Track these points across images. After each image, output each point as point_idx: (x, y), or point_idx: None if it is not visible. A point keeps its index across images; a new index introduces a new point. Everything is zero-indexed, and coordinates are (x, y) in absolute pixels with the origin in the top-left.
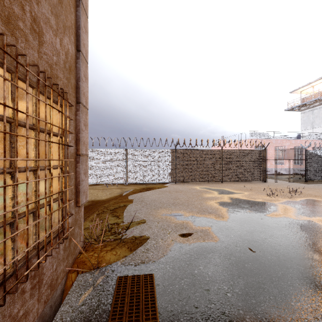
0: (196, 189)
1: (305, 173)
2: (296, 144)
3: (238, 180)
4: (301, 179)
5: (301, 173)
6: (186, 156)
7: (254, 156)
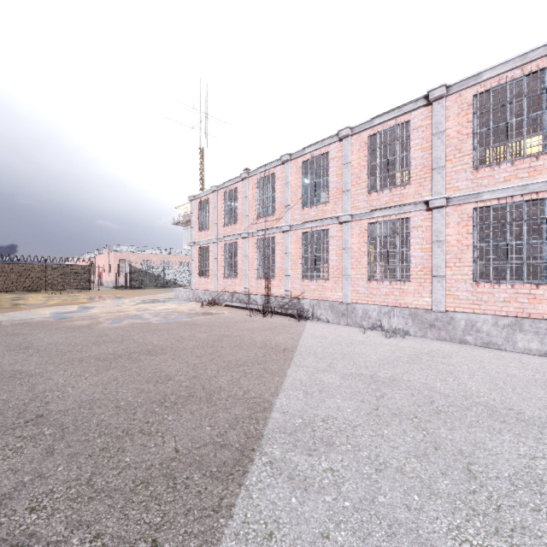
0: (1, 295)
1: (130, 283)
2: (164, 258)
3: (64, 289)
4: (126, 287)
5: (126, 283)
6: (3, 270)
7: (81, 269)
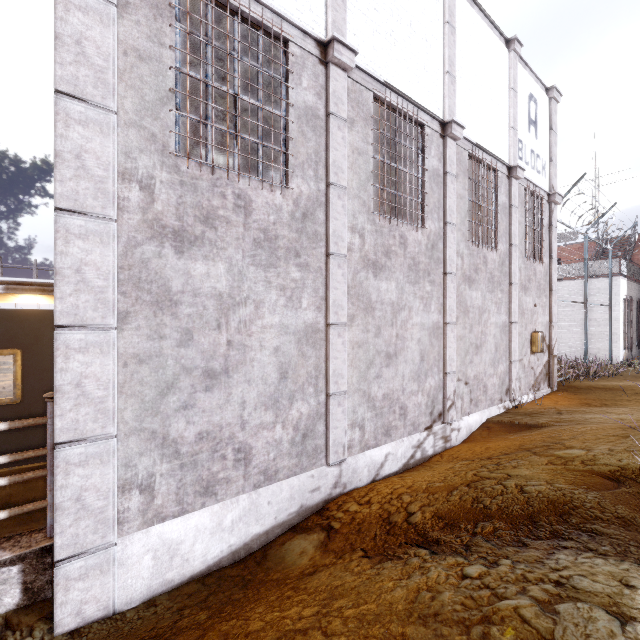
0: None
1: None
2: None
3: None
4: None
5: None
6: None
7: None
